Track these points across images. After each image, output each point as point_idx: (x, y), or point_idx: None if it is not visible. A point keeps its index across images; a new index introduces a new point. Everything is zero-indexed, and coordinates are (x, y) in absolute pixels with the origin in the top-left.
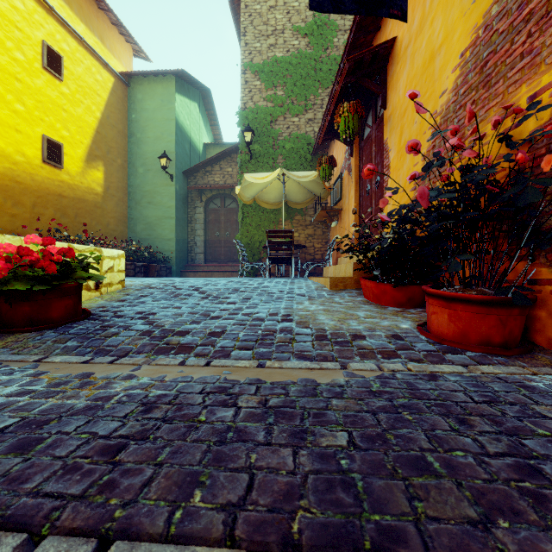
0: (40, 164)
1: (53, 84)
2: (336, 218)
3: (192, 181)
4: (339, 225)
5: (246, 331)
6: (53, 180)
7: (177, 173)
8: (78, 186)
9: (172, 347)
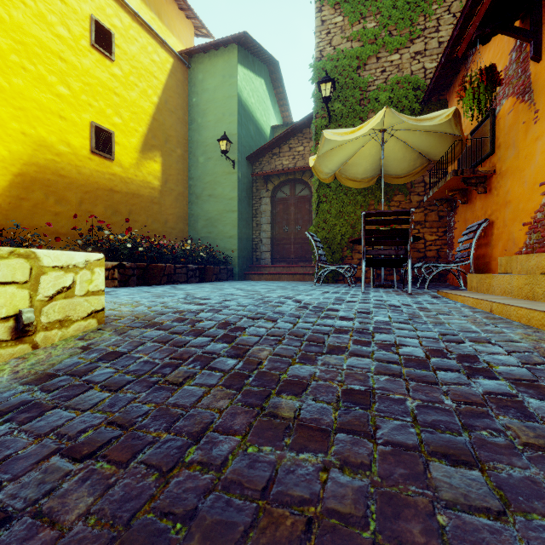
0: (88, 155)
1: (104, 64)
2: (482, 188)
3: (257, 168)
4: (483, 201)
5: None
6: (104, 173)
7: (239, 159)
8: (132, 180)
9: None
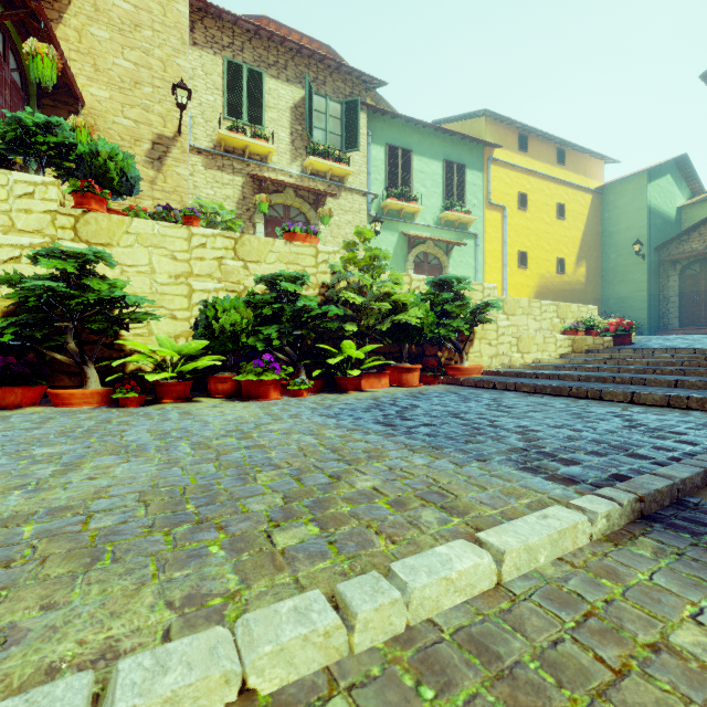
0: (555, 275)
1: (560, 224)
2: None
3: (664, 253)
4: None
5: (704, 345)
6: (560, 282)
7: (648, 252)
8: (572, 282)
9: (674, 347)
